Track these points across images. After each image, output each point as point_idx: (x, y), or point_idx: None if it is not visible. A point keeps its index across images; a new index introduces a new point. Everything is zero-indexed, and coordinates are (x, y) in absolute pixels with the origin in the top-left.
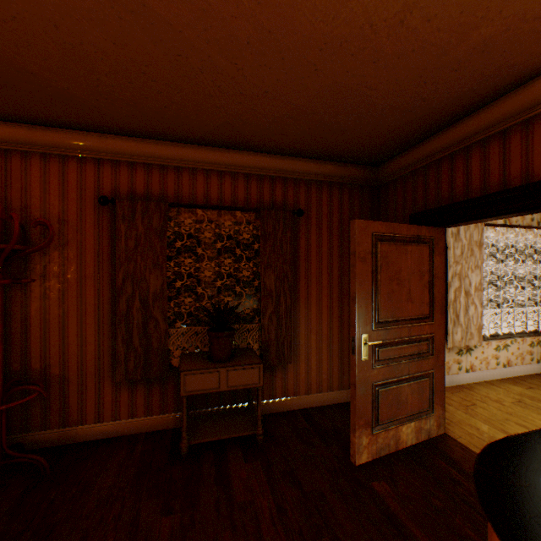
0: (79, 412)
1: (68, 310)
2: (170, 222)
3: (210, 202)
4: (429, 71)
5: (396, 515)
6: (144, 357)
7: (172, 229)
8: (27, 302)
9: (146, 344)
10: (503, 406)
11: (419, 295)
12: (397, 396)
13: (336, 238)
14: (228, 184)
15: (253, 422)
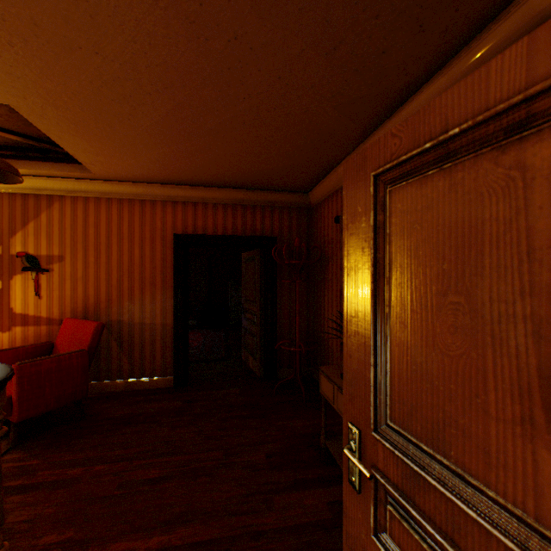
0: None
1: (333, 303)
2: None
3: None
4: None
5: None
6: None
7: None
8: (324, 295)
9: None
10: None
11: None
12: None
13: None
14: None
15: None
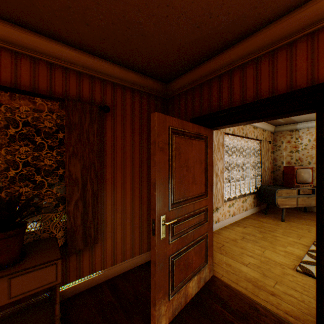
0: None
1: None
2: None
3: None
4: None
5: None
6: None
7: None
8: None
9: None
10: (237, 243)
11: (200, 178)
12: (186, 260)
13: (138, 134)
14: (26, 68)
15: (51, 319)
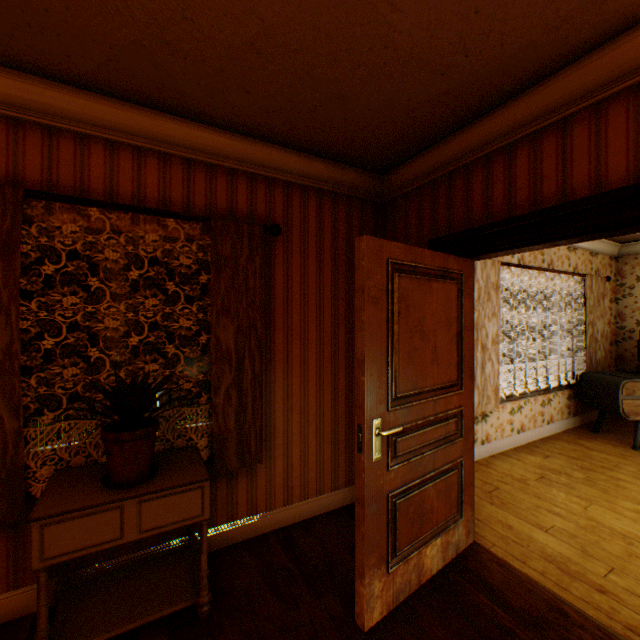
0: None
1: None
2: (33, 229)
3: (117, 198)
4: None
5: None
6: None
7: (40, 242)
8: None
9: None
10: (528, 486)
11: (447, 353)
12: (421, 504)
13: (329, 272)
14: (153, 172)
15: (193, 578)
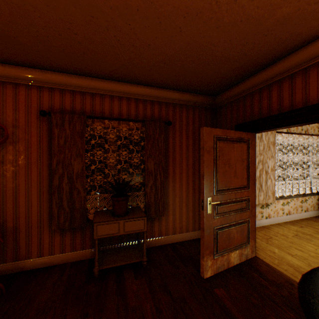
0: (26, 251)
1: (19, 184)
2: (87, 128)
3: (113, 116)
4: (250, 35)
5: (229, 310)
6: (70, 214)
7: (89, 132)
8: None
9: (72, 206)
10: (287, 238)
11: (241, 173)
12: (228, 234)
13: (191, 139)
14: (125, 105)
15: (140, 253)
